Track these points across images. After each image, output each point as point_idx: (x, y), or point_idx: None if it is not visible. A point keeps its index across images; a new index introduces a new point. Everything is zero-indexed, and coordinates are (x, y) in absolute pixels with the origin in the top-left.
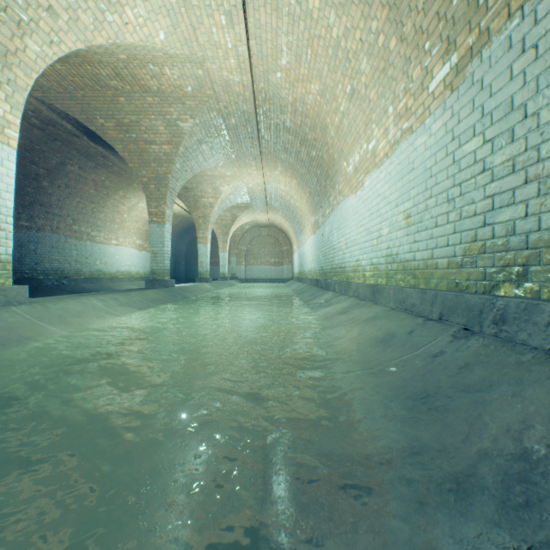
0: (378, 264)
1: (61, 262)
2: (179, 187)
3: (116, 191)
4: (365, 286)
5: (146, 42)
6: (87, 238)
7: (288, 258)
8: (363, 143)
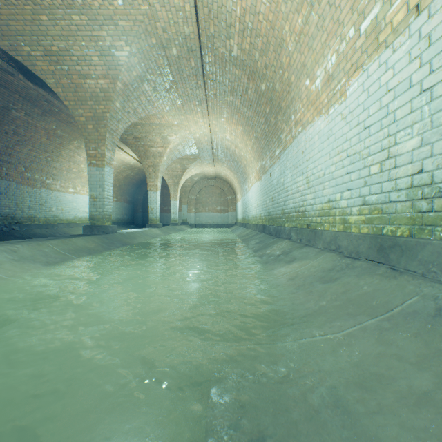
0: (384, 202)
1: (11, 208)
2: (121, 130)
3: (70, 141)
4: (357, 237)
5: None
6: (41, 185)
7: (232, 206)
8: (349, 29)
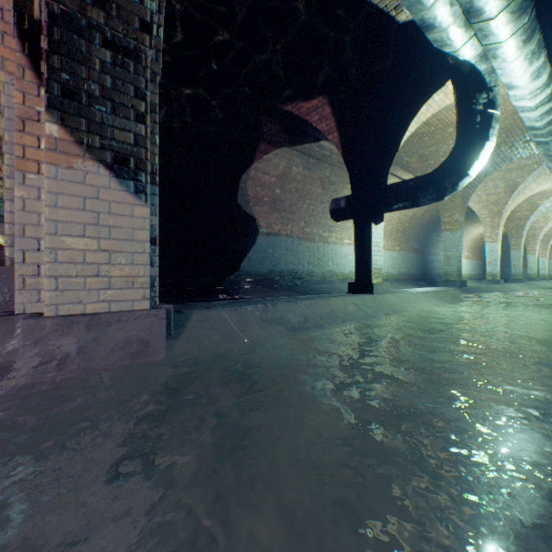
0: None
1: (439, 269)
2: (527, 228)
3: (464, 227)
4: None
5: (537, 192)
6: None
7: None
8: None
